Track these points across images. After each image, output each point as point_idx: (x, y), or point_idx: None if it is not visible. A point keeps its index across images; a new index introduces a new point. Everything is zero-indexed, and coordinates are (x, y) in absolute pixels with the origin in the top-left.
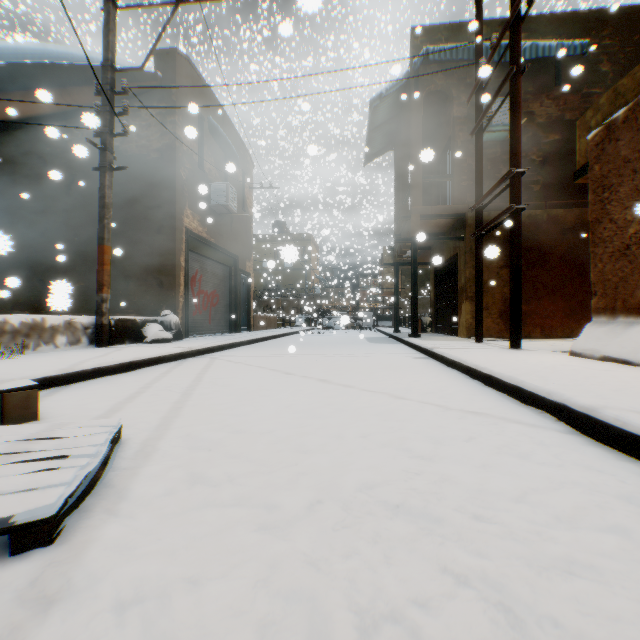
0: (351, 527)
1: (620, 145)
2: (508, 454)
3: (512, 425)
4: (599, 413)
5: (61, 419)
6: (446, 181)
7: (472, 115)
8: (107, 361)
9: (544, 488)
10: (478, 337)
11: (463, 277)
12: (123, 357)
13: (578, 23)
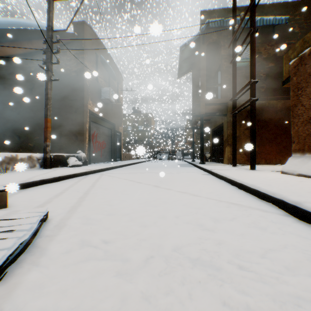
0: (169, 274)
1: (307, 67)
2: (254, 227)
3: (255, 211)
4: (302, 205)
5: (19, 207)
6: (217, 87)
7: (230, 54)
8: (47, 176)
9: (276, 248)
10: (234, 164)
11: (226, 134)
12: (56, 174)
13: (283, 8)
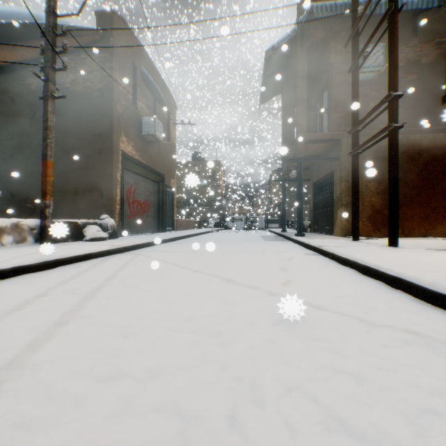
0: None
1: None
2: None
3: None
4: None
5: None
6: (322, 116)
7: (346, 61)
8: (30, 260)
9: None
10: (355, 236)
11: (338, 189)
12: (50, 255)
13: None
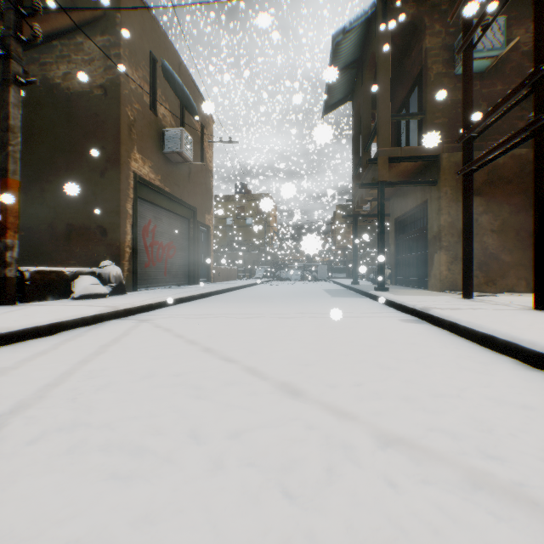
0: None
1: None
2: None
3: None
4: None
5: None
6: (409, 128)
7: (447, 46)
8: None
9: None
10: (467, 292)
11: (435, 225)
12: None
13: None
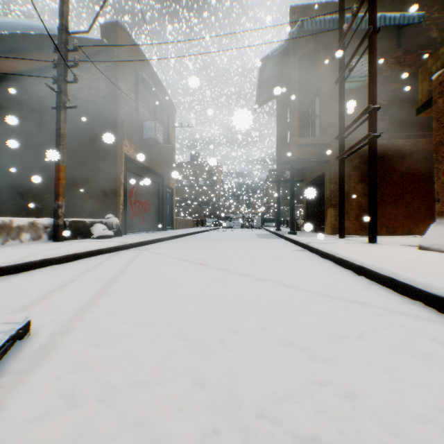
0: None
1: None
2: (407, 353)
3: (397, 317)
4: None
5: None
6: (315, 121)
7: (335, 70)
8: (53, 253)
9: None
10: (341, 234)
11: (328, 190)
12: (68, 250)
13: (414, 1)
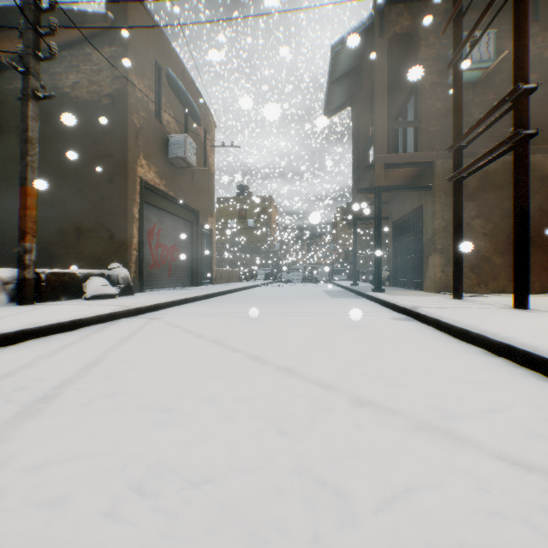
0: None
1: None
2: None
3: None
4: None
5: None
6: (406, 134)
7: (441, 56)
8: None
9: None
10: (457, 293)
11: (430, 228)
12: (12, 324)
13: None
